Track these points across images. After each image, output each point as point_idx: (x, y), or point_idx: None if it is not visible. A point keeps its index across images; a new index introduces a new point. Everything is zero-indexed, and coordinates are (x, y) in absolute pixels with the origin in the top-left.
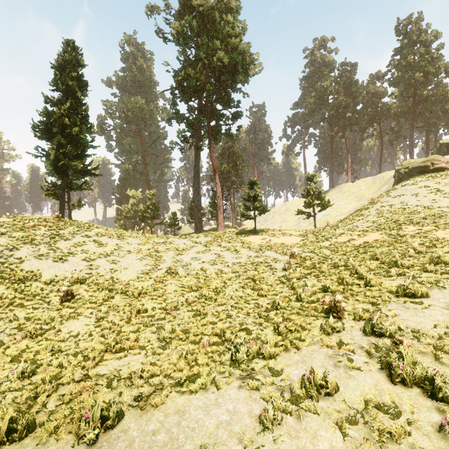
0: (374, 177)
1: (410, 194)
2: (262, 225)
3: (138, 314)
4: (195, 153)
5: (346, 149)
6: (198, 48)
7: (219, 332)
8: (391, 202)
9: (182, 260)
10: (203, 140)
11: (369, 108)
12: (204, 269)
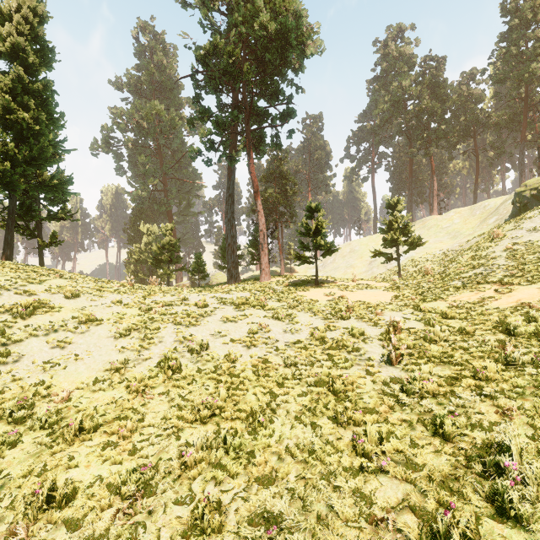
0: (471, 207)
1: None
2: (319, 271)
3: (45, 512)
4: (228, 170)
5: (432, 171)
6: (232, 13)
7: None
8: (529, 237)
9: (191, 339)
10: (239, 147)
11: (460, 117)
12: (232, 357)
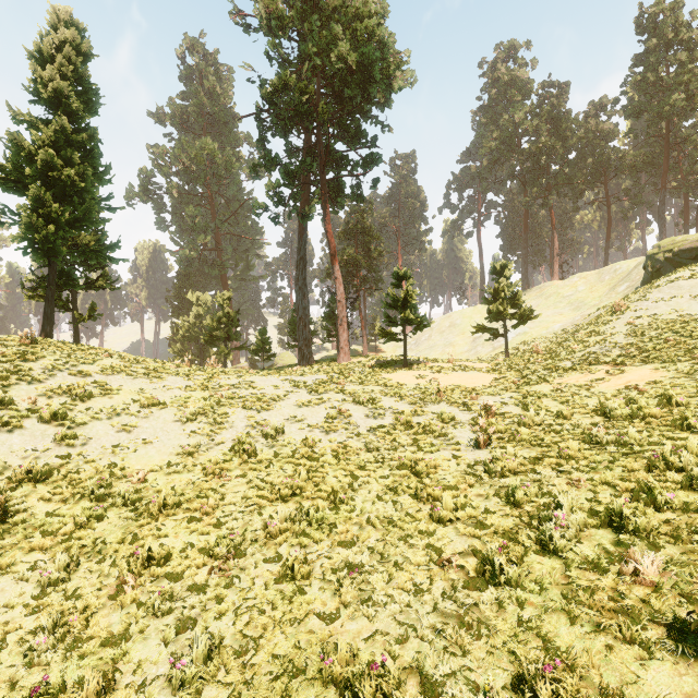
0: (600, 271)
1: (688, 295)
2: (411, 351)
3: (146, 569)
4: (299, 227)
5: (551, 225)
6: (305, 40)
7: (339, 672)
8: (654, 309)
9: (265, 423)
10: (313, 202)
11: (588, 158)
12: (310, 442)
